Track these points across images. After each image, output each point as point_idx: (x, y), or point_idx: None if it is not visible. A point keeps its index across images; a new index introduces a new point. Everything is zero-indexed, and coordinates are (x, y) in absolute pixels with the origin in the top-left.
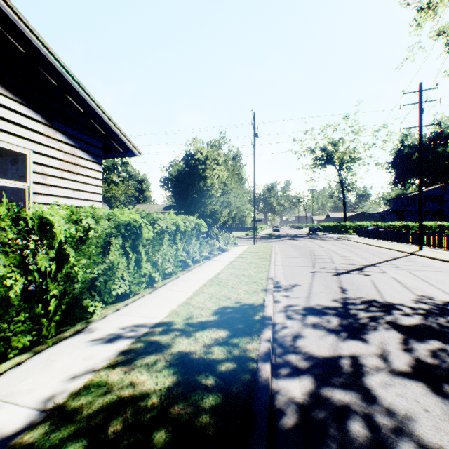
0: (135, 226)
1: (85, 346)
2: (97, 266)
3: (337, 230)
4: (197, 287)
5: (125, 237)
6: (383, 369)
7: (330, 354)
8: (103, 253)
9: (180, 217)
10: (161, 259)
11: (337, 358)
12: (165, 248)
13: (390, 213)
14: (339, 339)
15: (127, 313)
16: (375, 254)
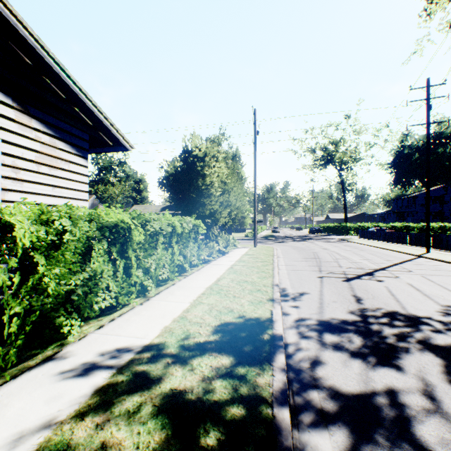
0: (123, 228)
1: (52, 381)
2: (74, 276)
3: (337, 231)
4: (195, 297)
5: (112, 241)
6: (434, 413)
7: (362, 390)
8: (83, 260)
9: (177, 218)
10: (154, 265)
11: (371, 396)
12: (160, 252)
13: (391, 214)
14: (367, 367)
15: (111, 331)
16: (382, 256)
